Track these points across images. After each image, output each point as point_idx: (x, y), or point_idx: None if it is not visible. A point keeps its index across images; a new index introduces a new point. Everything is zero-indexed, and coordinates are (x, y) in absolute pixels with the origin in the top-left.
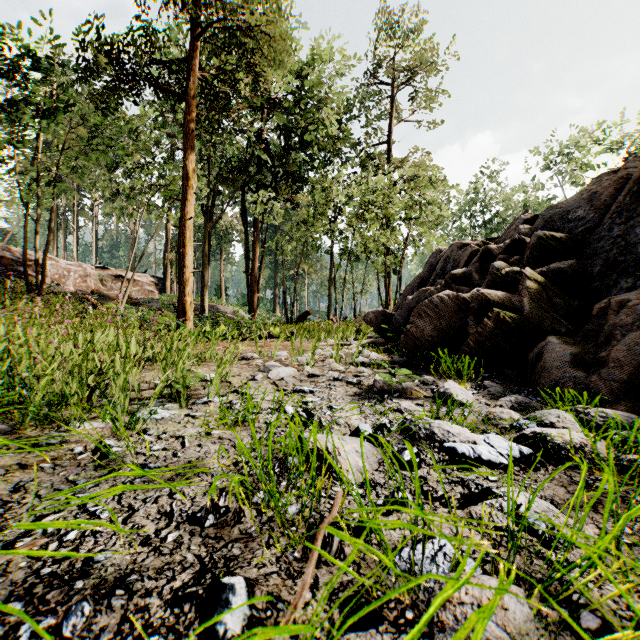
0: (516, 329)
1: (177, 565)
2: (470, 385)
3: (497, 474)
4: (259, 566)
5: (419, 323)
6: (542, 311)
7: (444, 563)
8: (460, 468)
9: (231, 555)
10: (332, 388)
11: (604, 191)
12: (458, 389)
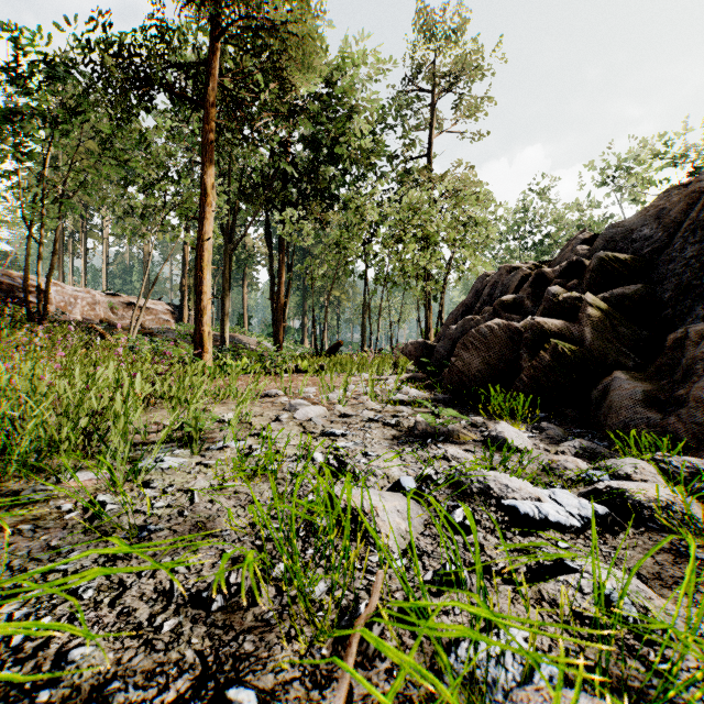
0: (576, 363)
1: (172, 666)
2: (525, 427)
3: (568, 539)
4: (277, 669)
5: (465, 356)
6: (606, 342)
7: (514, 665)
8: (523, 532)
9: (242, 652)
10: (367, 430)
11: (674, 207)
12: (513, 432)
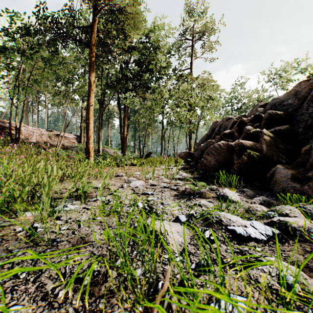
0: (259, 161)
1: None
2: (236, 190)
3: (260, 246)
4: None
5: (208, 158)
6: (272, 151)
7: None
8: (239, 243)
9: (97, 309)
10: (163, 192)
11: (302, 90)
12: (231, 193)
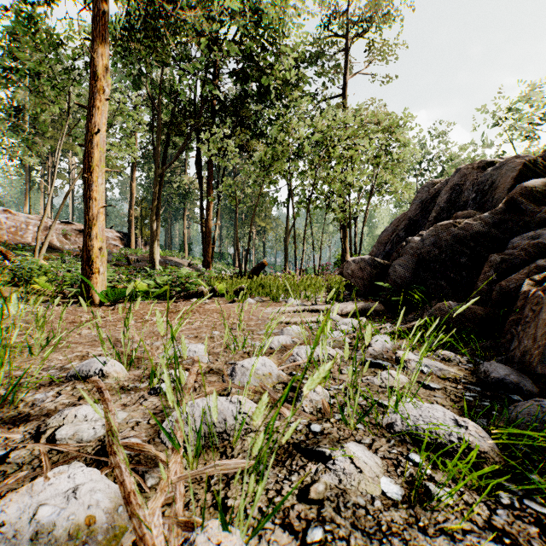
0: None
1: None
2: None
3: None
4: None
5: None
6: None
7: None
8: None
9: None
10: None
11: None
12: None
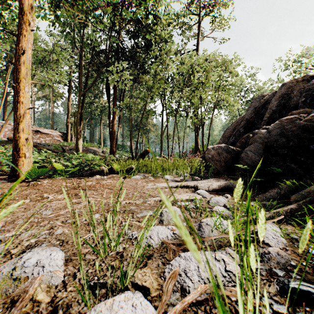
0: None
1: None
2: None
3: None
4: None
5: None
6: None
7: None
8: None
9: None
10: None
11: None
12: None
